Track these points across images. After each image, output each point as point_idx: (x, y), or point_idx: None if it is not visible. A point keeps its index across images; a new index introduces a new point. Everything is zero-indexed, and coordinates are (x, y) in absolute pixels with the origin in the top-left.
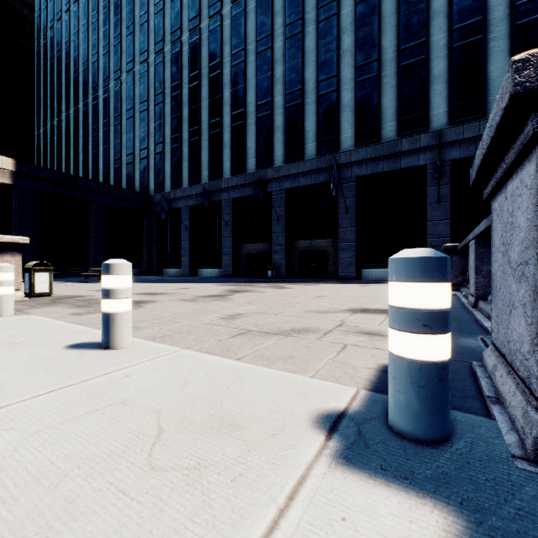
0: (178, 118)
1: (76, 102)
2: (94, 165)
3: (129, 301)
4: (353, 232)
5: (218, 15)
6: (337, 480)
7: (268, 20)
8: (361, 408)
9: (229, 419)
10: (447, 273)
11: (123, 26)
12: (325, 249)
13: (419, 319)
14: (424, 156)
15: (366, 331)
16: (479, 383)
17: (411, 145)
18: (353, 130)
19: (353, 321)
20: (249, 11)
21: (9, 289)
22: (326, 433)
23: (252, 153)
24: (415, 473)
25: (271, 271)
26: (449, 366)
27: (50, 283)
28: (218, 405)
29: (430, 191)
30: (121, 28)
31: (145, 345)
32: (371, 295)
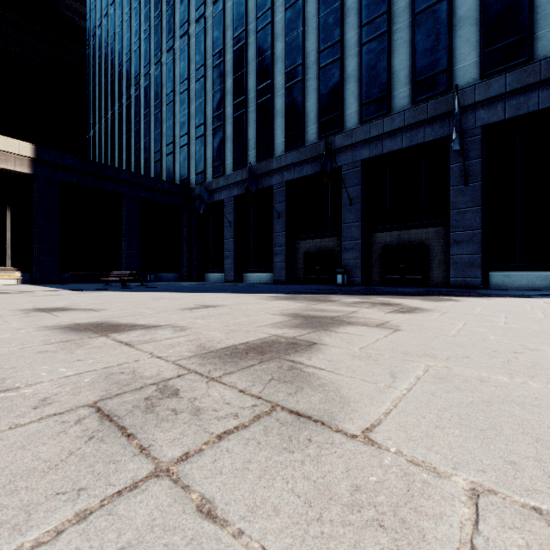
0: (221, 91)
1: (120, 98)
2: (136, 161)
3: None
4: (477, 214)
5: None
6: None
7: None
8: None
9: None
10: None
11: (163, 1)
12: (424, 243)
13: None
14: None
15: None
16: None
17: None
18: (477, 53)
19: None
20: None
21: None
22: None
23: (313, 118)
24: None
25: (342, 276)
26: None
27: None
28: None
29: None
30: (161, 4)
31: None
32: None
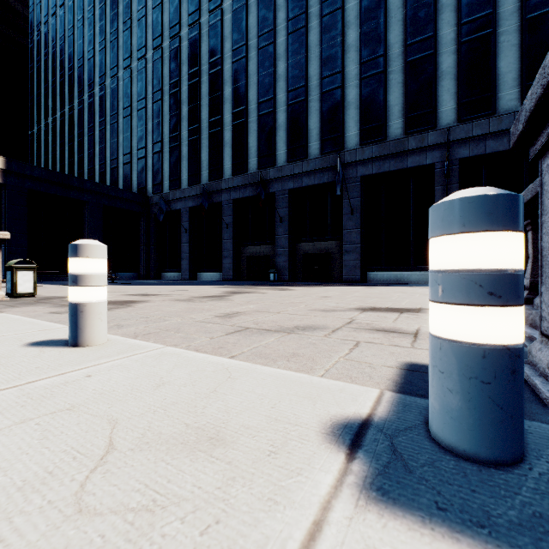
0: (177, 116)
1: (72, 100)
2: (90, 165)
3: (102, 289)
4: (358, 233)
5: (218, 9)
6: (372, 530)
7: (270, 14)
8: (390, 414)
9: (211, 430)
10: (522, 219)
11: (120, 21)
12: (329, 251)
13: (481, 285)
14: (431, 155)
15: (380, 328)
16: (530, 383)
17: (418, 144)
18: (358, 128)
19: (363, 319)
20: (250, 5)
21: None
22: (346, 450)
23: (254, 152)
24: (492, 516)
25: (274, 275)
26: (523, 353)
27: (35, 283)
28: (197, 412)
29: (438, 190)
30: (118, 23)
31: (121, 342)
32: (379, 296)
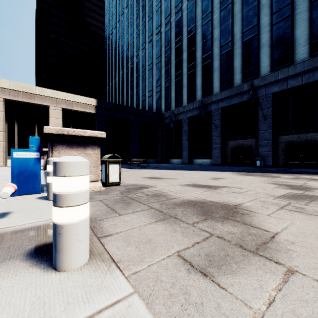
0: (180, 60)
1: (123, 69)
2: (131, 101)
3: None
4: None
5: None
6: None
7: None
8: None
9: None
10: None
11: (146, 16)
12: (317, 141)
13: None
14: None
15: None
16: None
17: None
18: None
19: None
20: None
21: (80, 210)
22: None
23: (238, 70)
24: None
25: (260, 162)
26: None
27: (120, 174)
28: None
29: None
30: (145, 18)
31: None
32: None
